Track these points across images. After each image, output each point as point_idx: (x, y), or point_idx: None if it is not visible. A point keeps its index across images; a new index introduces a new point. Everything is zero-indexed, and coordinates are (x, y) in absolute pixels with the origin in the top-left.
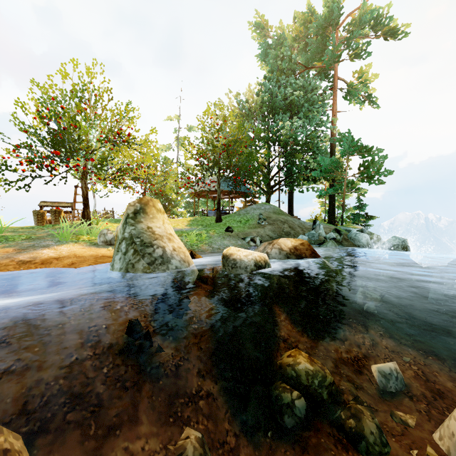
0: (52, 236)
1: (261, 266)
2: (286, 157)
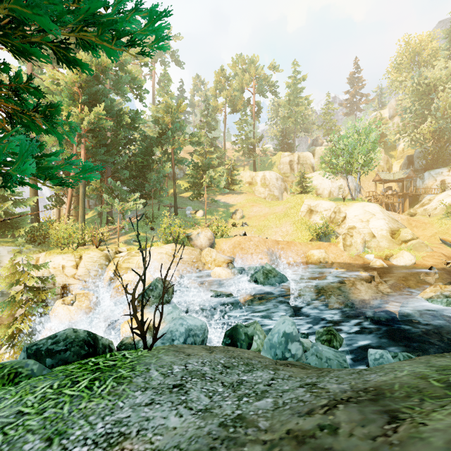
0: None
1: None
2: None
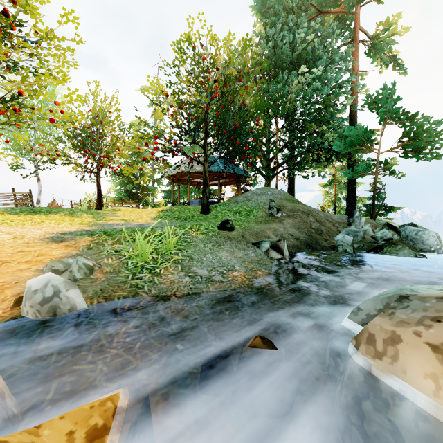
0: None
1: None
2: (291, 132)
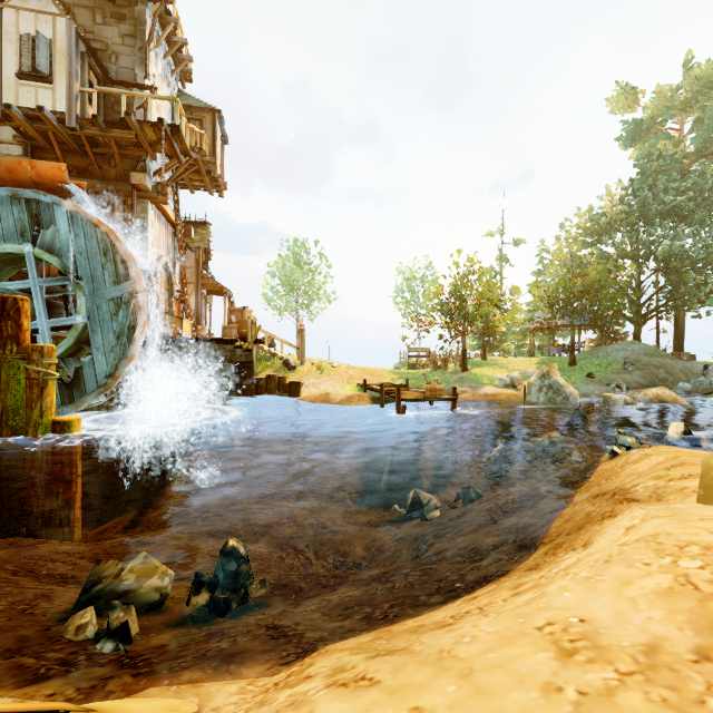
0: (465, 380)
1: (629, 404)
2: (668, 275)
